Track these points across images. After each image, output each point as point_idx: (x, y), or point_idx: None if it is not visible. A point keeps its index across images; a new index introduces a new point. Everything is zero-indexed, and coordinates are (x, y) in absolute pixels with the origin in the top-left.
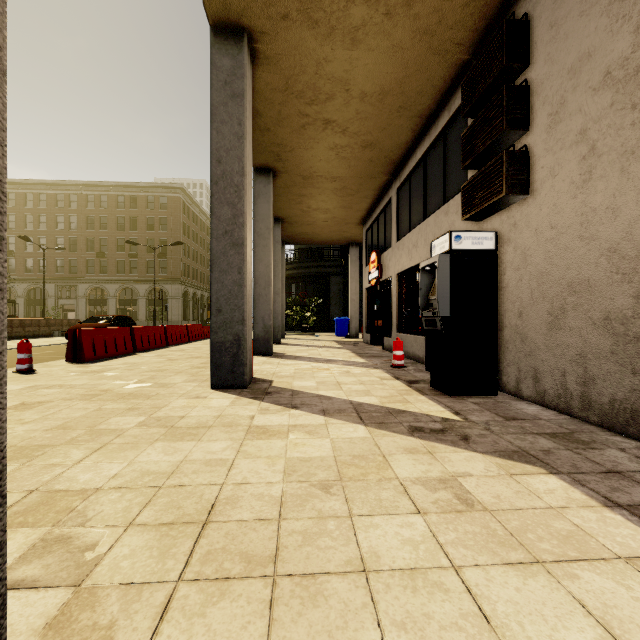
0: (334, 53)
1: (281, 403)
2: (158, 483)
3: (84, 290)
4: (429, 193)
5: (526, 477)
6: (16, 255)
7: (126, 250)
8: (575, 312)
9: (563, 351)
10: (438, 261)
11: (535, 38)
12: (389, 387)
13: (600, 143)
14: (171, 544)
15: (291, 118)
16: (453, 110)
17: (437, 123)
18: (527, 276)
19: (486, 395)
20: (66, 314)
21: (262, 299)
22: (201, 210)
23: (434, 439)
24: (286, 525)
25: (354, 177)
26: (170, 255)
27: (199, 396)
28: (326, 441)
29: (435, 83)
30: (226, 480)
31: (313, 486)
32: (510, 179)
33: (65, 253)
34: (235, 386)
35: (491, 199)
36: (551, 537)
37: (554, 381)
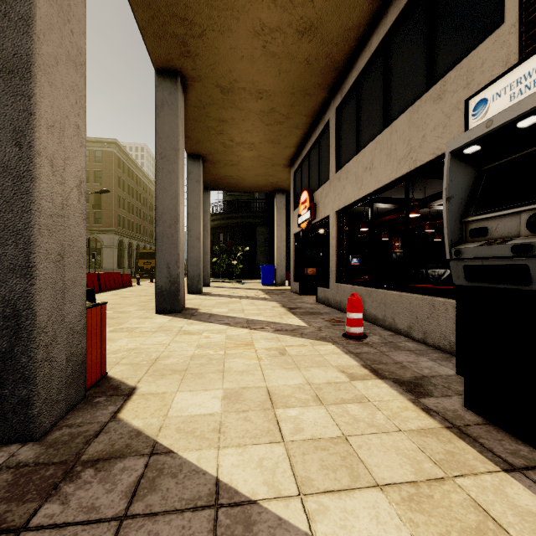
0: None
1: None
2: None
3: None
4: (394, 88)
5: None
6: None
7: None
8: None
9: None
10: None
11: None
12: (384, 416)
13: None
14: None
15: None
16: None
17: None
18: None
19: None
20: None
21: (167, 240)
22: (137, 166)
23: None
24: None
25: (284, 92)
26: (105, 206)
27: None
28: None
29: None
30: None
31: None
32: None
33: None
34: (5, 437)
35: None
36: None
37: None
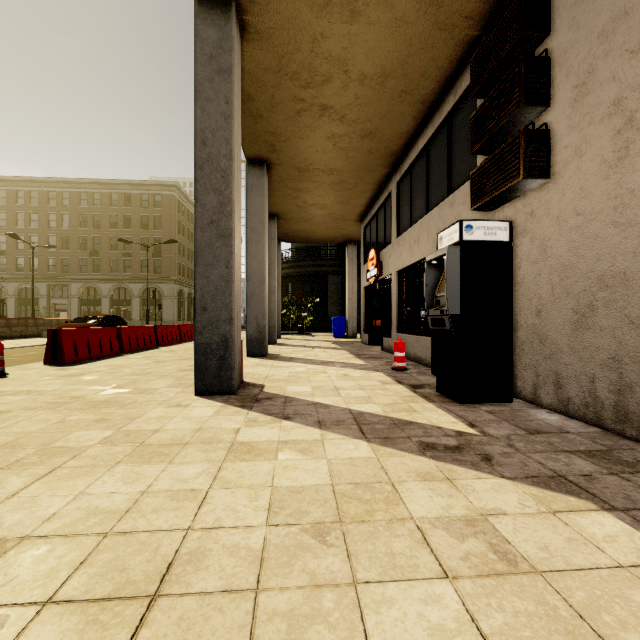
0: (331, 27)
1: (272, 413)
2: (104, 528)
3: (77, 289)
4: (432, 185)
5: (574, 516)
6: (7, 254)
7: (120, 249)
8: (607, 309)
9: (592, 354)
10: (447, 253)
11: (557, 3)
12: (392, 393)
13: (639, 113)
14: (96, 639)
15: (285, 103)
16: (459, 93)
17: (441, 109)
18: (547, 270)
19: (500, 402)
20: (58, 314)
21: (255, 297)
22: None
23: (450, 460)
24: (265, 601)
25: (352, 170)
26: (165, 254)
27: (180, 404)
28: (322, 463)
29: (440, 64)
30: (193, 523)
31: (305, 532)
32: (528, 161)
33: (57, 252)
34: (222, 392)
35: (504, 186)
36: (637, 621)
37: (580, 388)
